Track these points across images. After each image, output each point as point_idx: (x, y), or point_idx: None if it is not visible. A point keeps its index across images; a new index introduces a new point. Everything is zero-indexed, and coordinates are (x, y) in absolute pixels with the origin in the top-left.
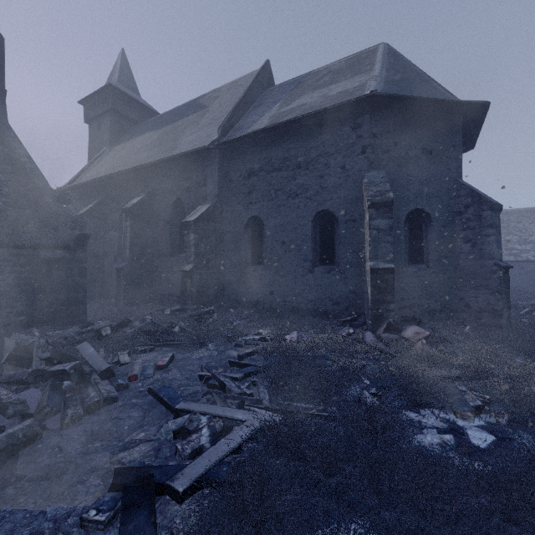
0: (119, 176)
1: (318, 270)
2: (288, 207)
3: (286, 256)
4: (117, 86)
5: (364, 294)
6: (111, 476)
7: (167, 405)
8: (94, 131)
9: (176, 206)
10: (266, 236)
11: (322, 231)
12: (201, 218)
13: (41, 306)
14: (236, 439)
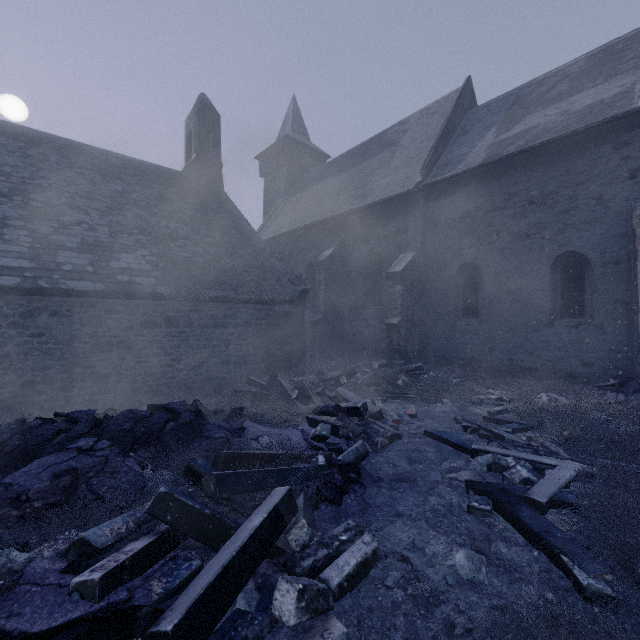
0: (305, 229)
1: (559, 324)
2: (516, 251)
3: (512, 307)
4: (292, 136)
5: (633, 354)
6: (457, 488)
7: (456, 445)
8: (269, 184)
9: (369, 256)
10: (484, 285)
11: (564, 276)
12: (407, 268)
13: (276, 355)
14: (561, 477)
